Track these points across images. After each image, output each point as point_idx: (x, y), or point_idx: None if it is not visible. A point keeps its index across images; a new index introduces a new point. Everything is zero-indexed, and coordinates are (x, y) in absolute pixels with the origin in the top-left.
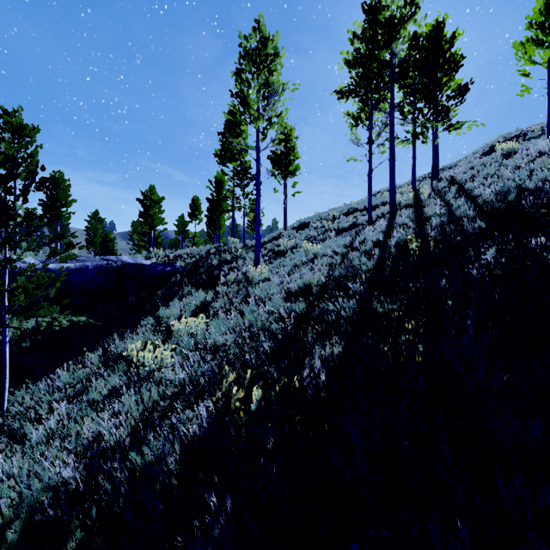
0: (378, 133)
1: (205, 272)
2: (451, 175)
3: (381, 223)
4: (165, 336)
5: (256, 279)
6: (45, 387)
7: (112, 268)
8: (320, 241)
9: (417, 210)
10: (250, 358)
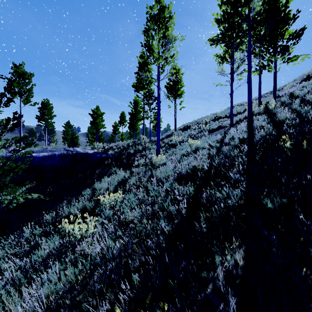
0: (237, 66)
1: (126, 158)
2: (291, 92)
3: (242, 125)
4: (96, 204)
5: (157, 164)
6: (13, 241)
7: (69, 155)
8: (198, 138)
9: (269, 116)
10: (151, 242)
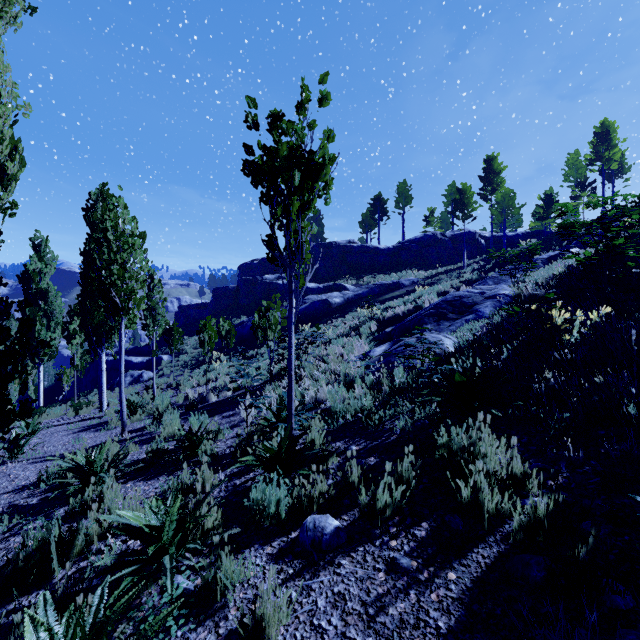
0: None
1: None
2: None
3: None
4: None
5: None
6: None
7: (528, 233)
8: None
9: None
10: None
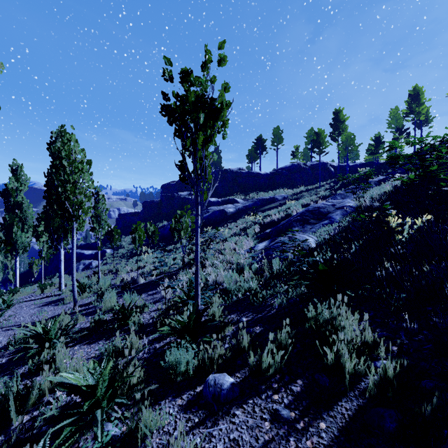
0: None
1: None
2: None
3: None
4: None
5: None
6: None
7: (363, 163)
8: None
9: None
10: None
